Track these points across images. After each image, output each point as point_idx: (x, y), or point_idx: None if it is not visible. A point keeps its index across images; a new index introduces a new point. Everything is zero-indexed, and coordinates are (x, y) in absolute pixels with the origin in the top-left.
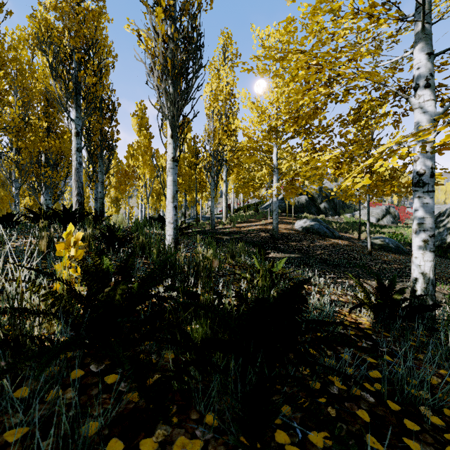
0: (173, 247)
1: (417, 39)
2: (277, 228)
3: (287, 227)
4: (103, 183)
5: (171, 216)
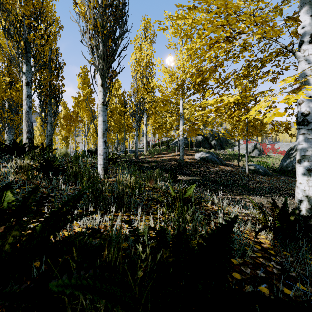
0: (103, 174)
1: (302, 4)
2: (183, 158)
3: (190, 157)
4: (52, 124)
5: (102, 149)
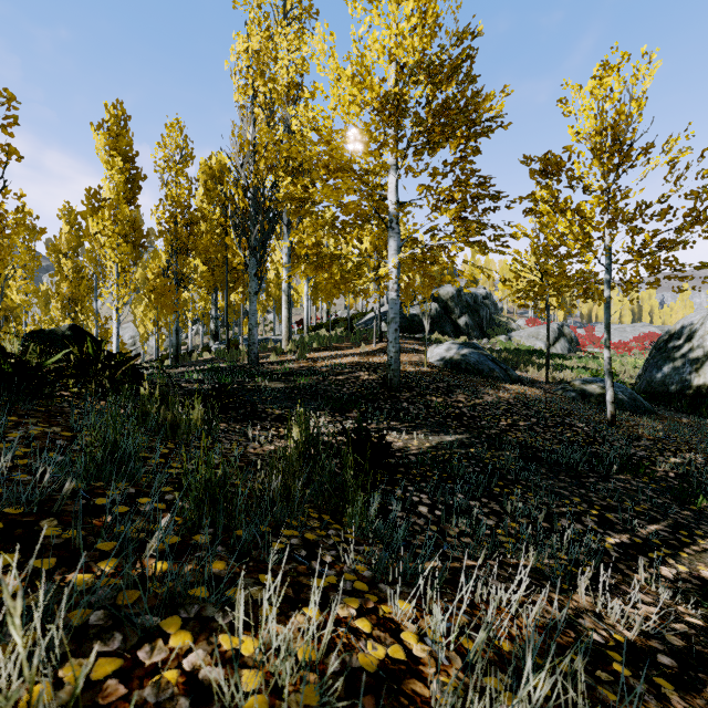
0: None
1: None
2: (398, 363)
3: (414, 359)
4: None
5: None
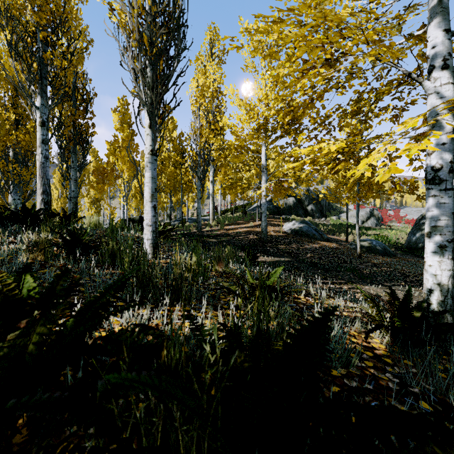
0: (151, 253)
1: (432, 14)
2: (266, 231)
3: (276, 229)
4: (77, 181)
5: (150, 217)
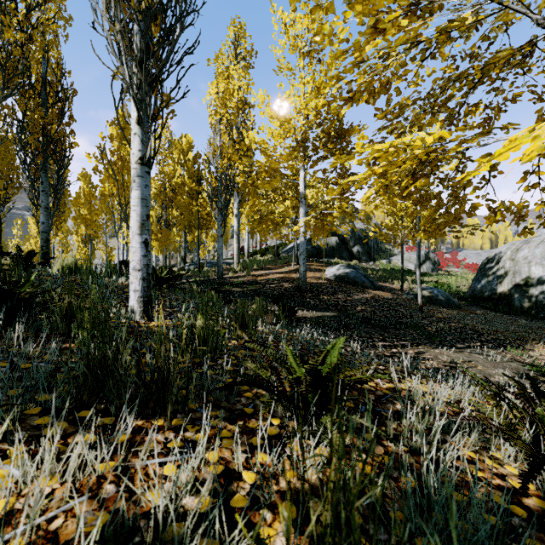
0: (141, 312)
1: None
2: (305, 277)
3: (317, 275)
4: (48, 210)
5: (138, 258)
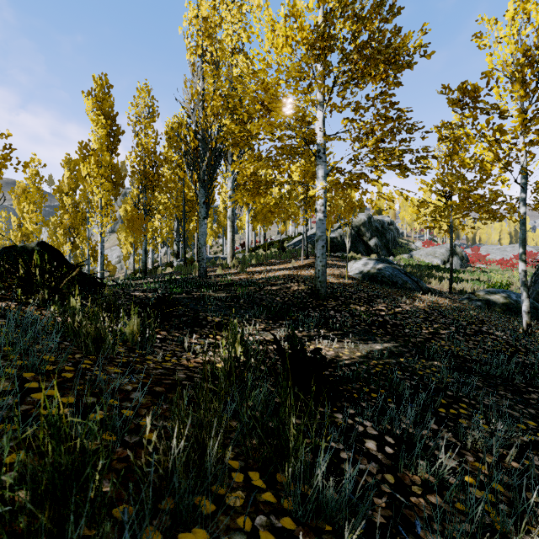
0: None
1: None
2: (324, 276)
3: (336, 272)
4: None
5: None
